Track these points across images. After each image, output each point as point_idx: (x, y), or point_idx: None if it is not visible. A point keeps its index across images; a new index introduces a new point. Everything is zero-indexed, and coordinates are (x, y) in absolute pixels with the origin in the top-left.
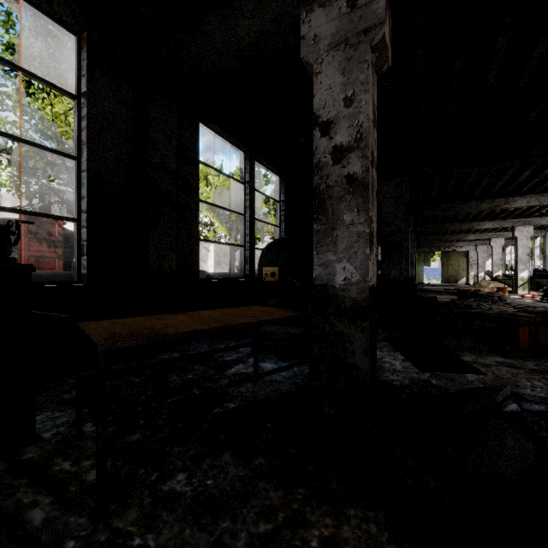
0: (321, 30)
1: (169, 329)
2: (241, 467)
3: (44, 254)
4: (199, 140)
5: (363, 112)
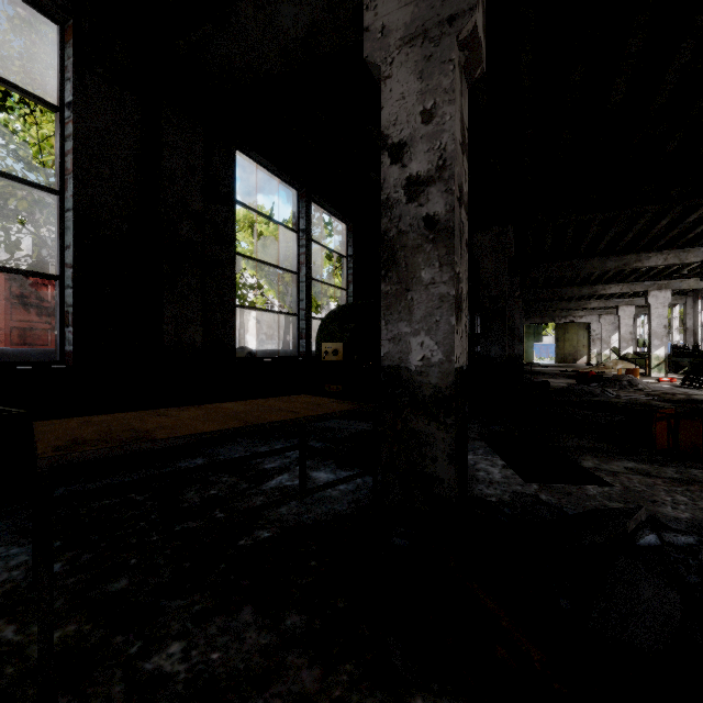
0: (391, 19)
1: (163, 431)
2: (266, 630)
3: (33, 325)
4: (234, 173)
5: (447, 130)
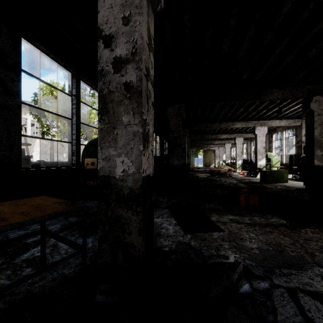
0: None
1: None
2: None
3: None
4: (20, 52)
5: (137, 31)
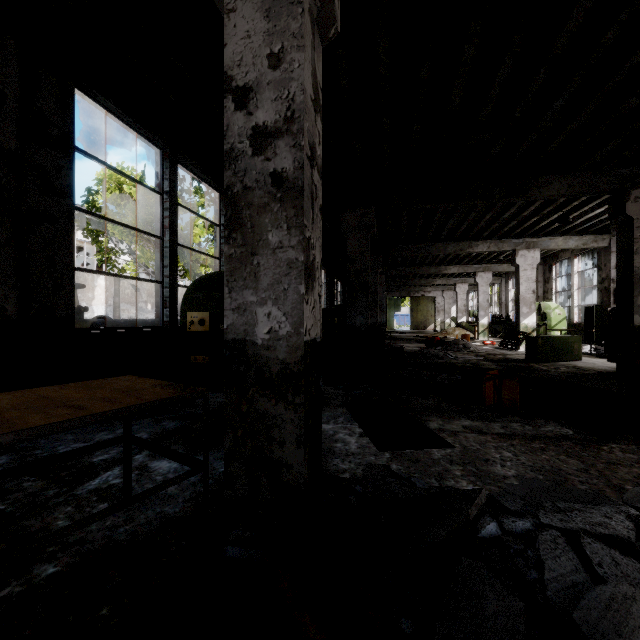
0: None
1: None
2: None
3: None
4: (72, 115)
5: (296, 79)
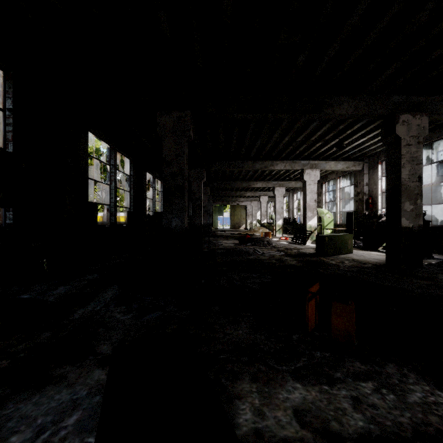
0: None
1: None
2: None
3: None
4: None
5: None
